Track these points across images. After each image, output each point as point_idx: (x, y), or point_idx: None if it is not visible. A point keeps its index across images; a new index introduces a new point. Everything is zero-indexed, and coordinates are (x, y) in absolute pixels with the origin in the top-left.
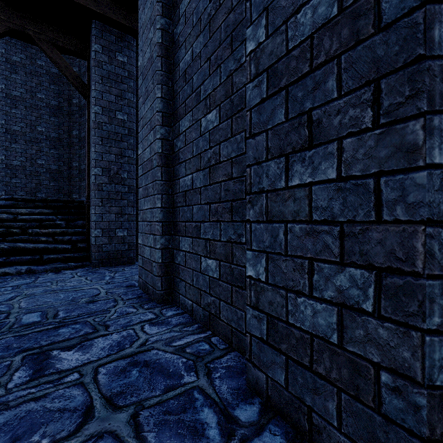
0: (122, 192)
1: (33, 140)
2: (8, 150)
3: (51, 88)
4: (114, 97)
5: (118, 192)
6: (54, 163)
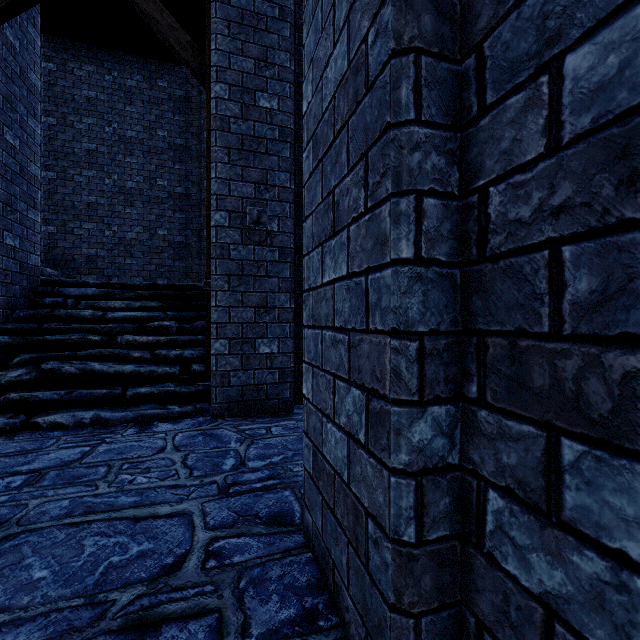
0: (267, 262)
1: (152, 201)
2: (122, 217)
3: (176, 120)
4: (252, 62)
5: (260, 262)
6: (179, 232)
